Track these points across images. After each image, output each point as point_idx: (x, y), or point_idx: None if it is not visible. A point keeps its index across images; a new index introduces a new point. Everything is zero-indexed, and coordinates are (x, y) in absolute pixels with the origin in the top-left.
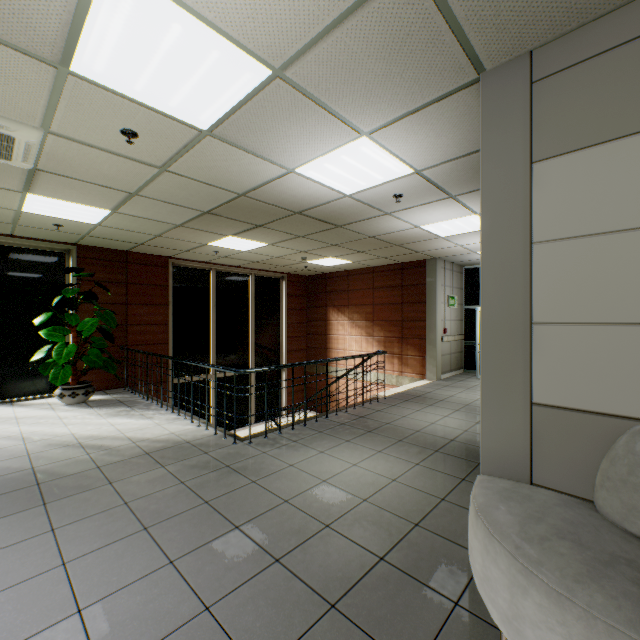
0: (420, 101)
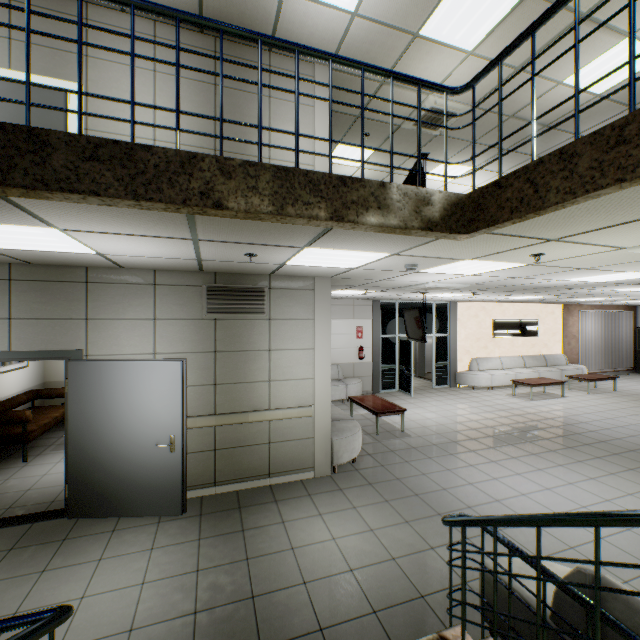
0: (343, 49)
